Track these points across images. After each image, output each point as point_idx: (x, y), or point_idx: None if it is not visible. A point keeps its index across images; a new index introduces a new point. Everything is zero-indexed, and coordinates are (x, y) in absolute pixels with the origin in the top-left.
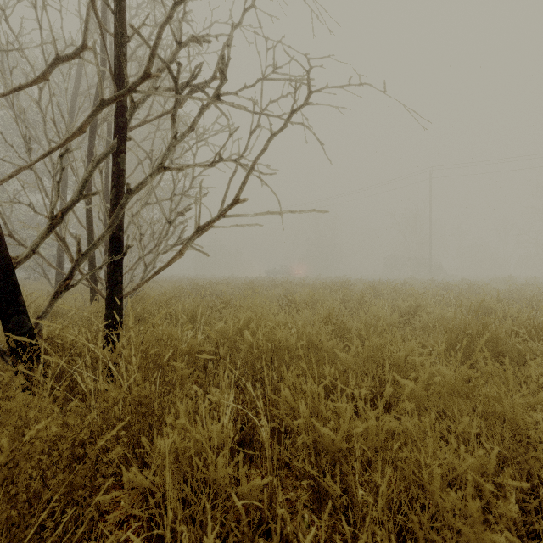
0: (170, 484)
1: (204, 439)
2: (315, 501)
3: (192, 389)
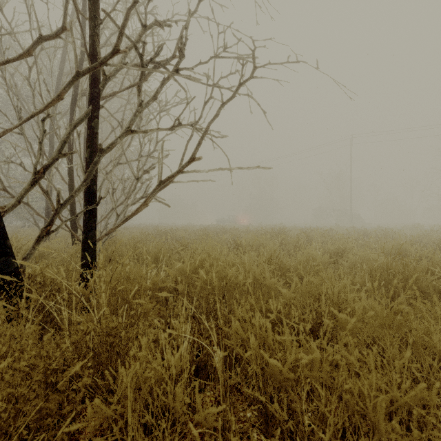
0: (130, 416)
1: (163, 370)
2: (262, 422)
3: (154, 321)
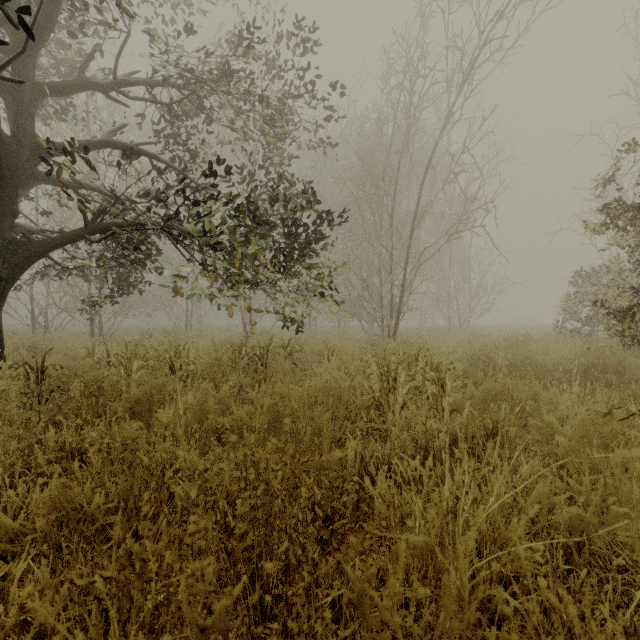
0: None
1: None
2: None
3: None
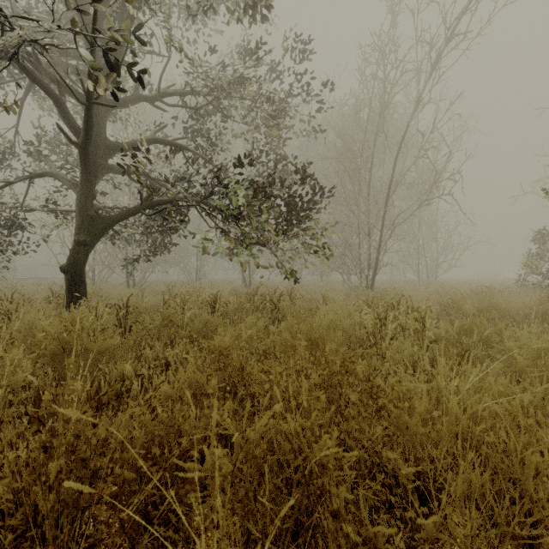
0: None
1: None
2: None
3: None
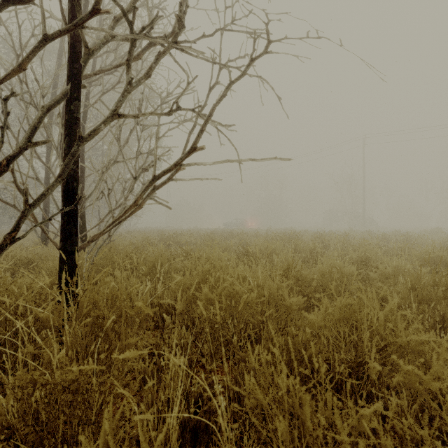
0: None
1: None
2: None
3: (135, 366)
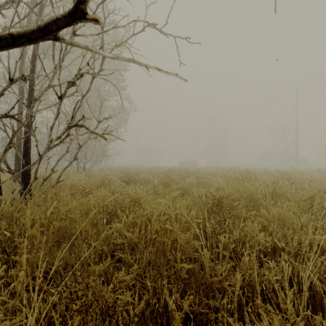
0: None
1: None
2: None
3: None
